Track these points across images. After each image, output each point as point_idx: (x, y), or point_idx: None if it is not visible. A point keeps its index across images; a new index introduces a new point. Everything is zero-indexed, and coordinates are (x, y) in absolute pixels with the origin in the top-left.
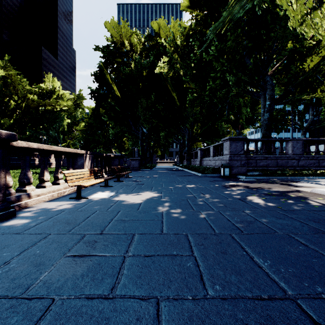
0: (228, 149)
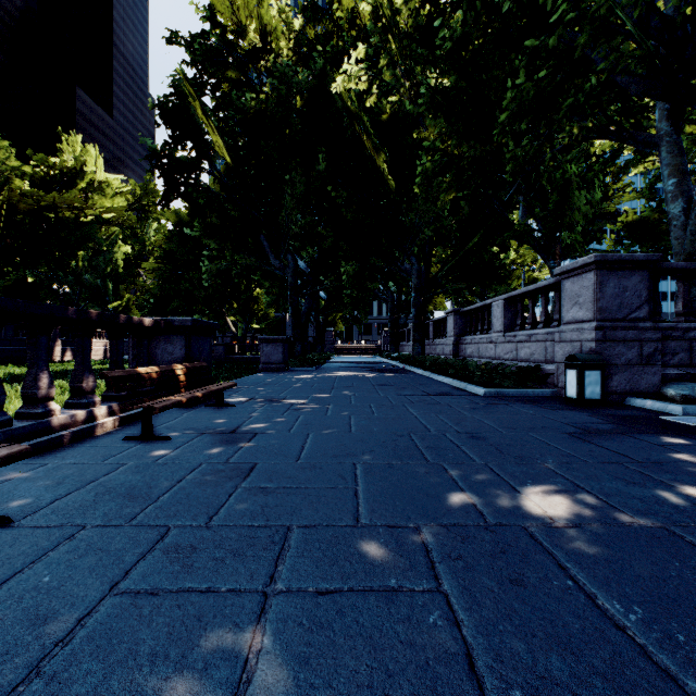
0: (592, 301)
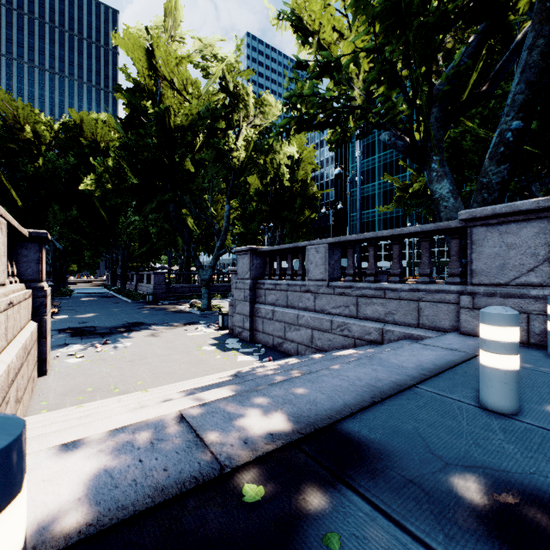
0: (153, 281)
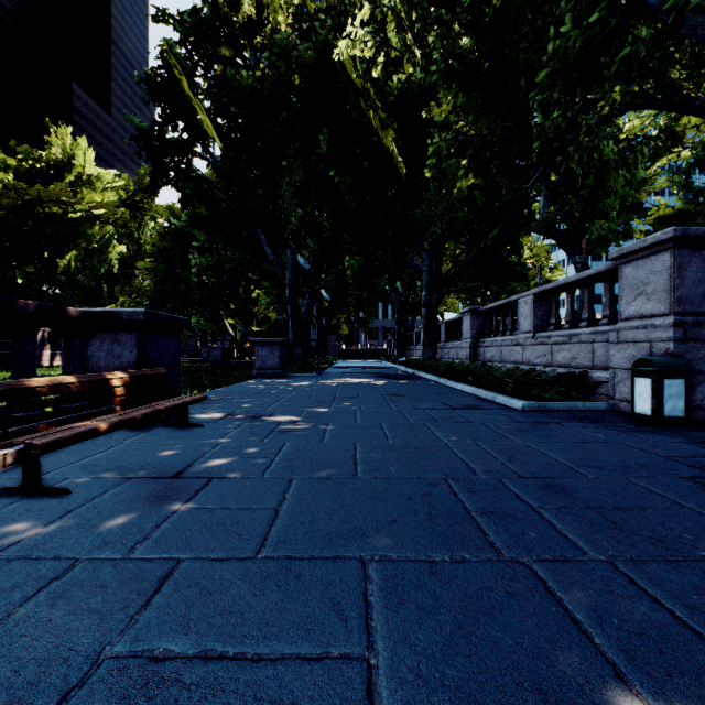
0: (667, 289)
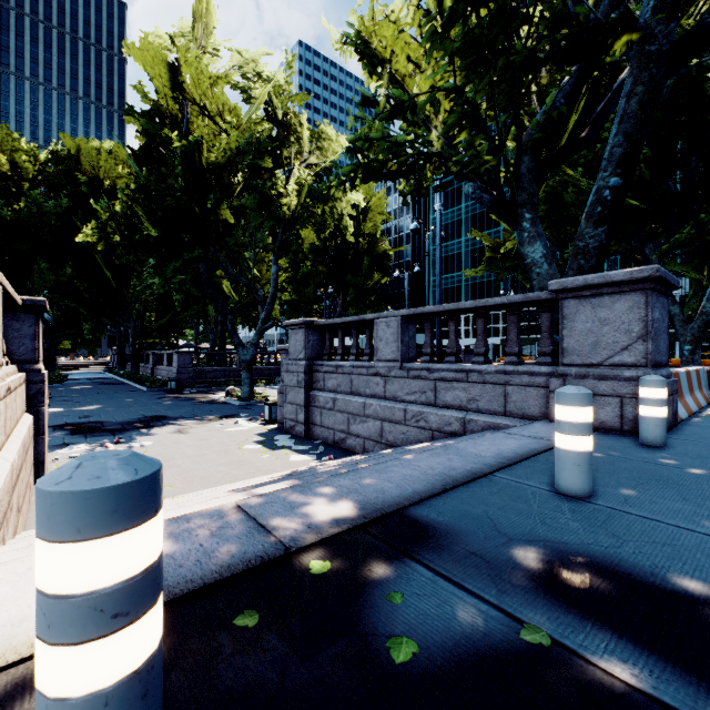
0: (177, 362)
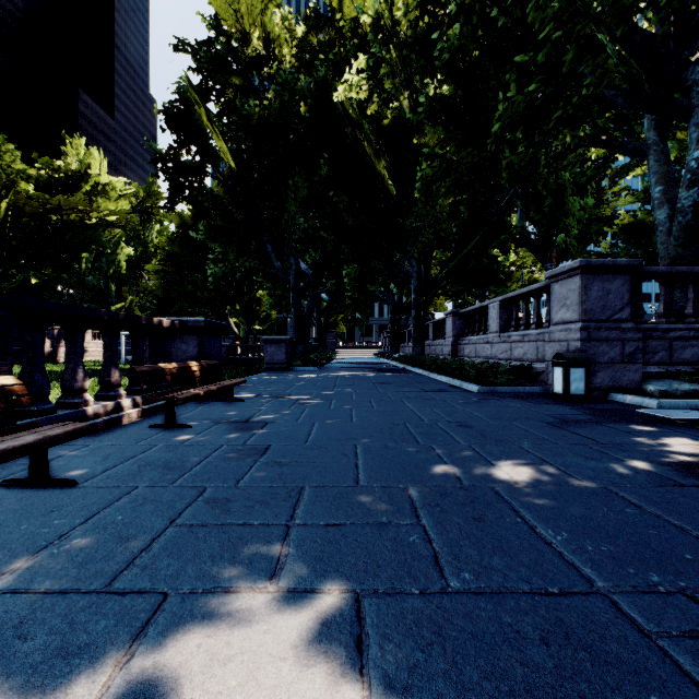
0: (577, 303)
